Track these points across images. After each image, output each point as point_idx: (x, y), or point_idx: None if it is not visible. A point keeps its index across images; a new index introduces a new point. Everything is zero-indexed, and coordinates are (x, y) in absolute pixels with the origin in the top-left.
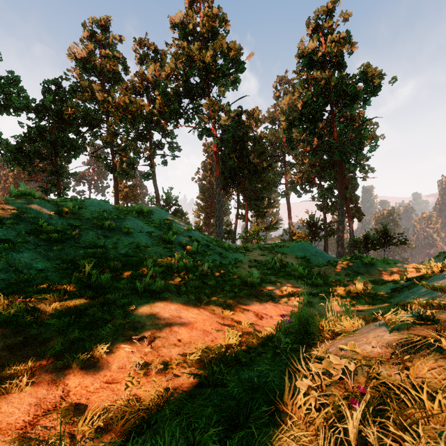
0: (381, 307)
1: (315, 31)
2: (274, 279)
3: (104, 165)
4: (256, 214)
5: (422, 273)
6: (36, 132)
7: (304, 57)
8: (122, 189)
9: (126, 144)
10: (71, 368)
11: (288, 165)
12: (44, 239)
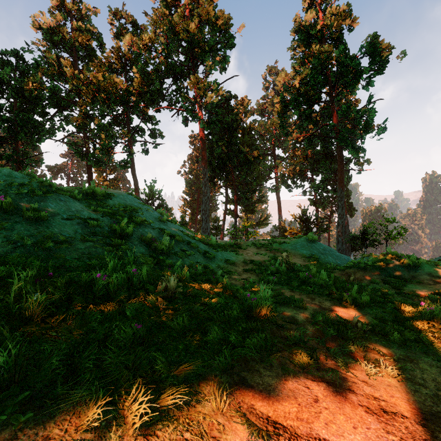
0: None
1: (312, 5)
2: (287, 292)
3: (74, 151)
4: (246, 210)
5: None
6: None
7: (300, 33)
8: (103, 183)
9: (98, 126)
10: None
11: (278, 159)
12: None
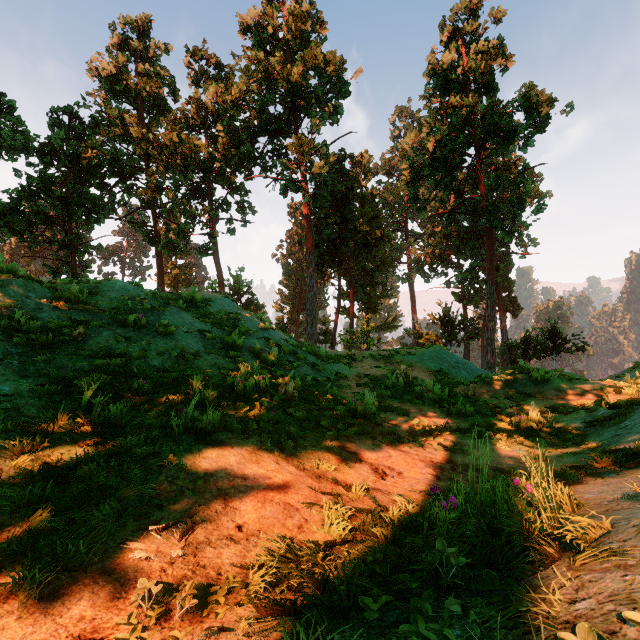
0: (576, 453)
1: (452, 38)
2: (398, 404)
3: (142, 234)
4: (366, 307)
5: (625, 395)
6: (40, 185)
7: (436, 76)
8: (171, 271)
9: (174, 203)
10: (18, 599)
11: (412, 236)
12: (22, 342)
